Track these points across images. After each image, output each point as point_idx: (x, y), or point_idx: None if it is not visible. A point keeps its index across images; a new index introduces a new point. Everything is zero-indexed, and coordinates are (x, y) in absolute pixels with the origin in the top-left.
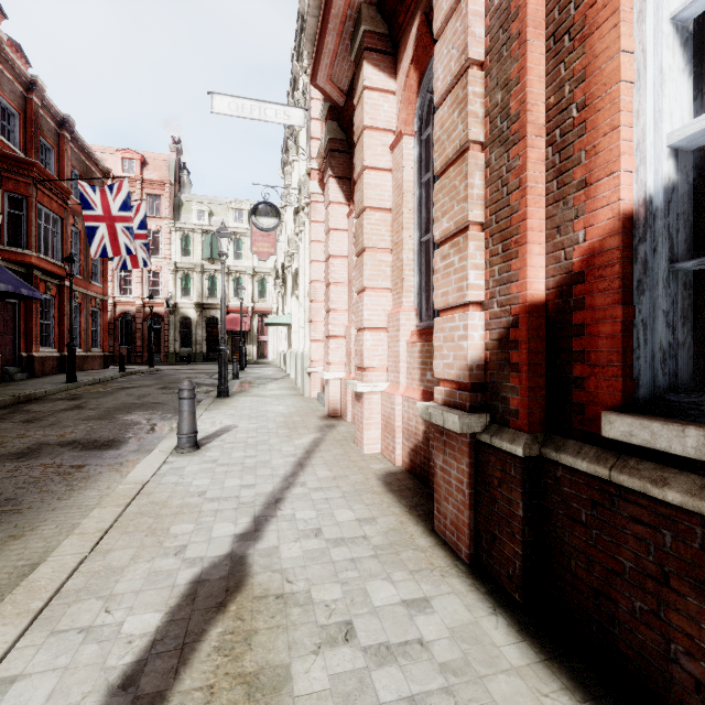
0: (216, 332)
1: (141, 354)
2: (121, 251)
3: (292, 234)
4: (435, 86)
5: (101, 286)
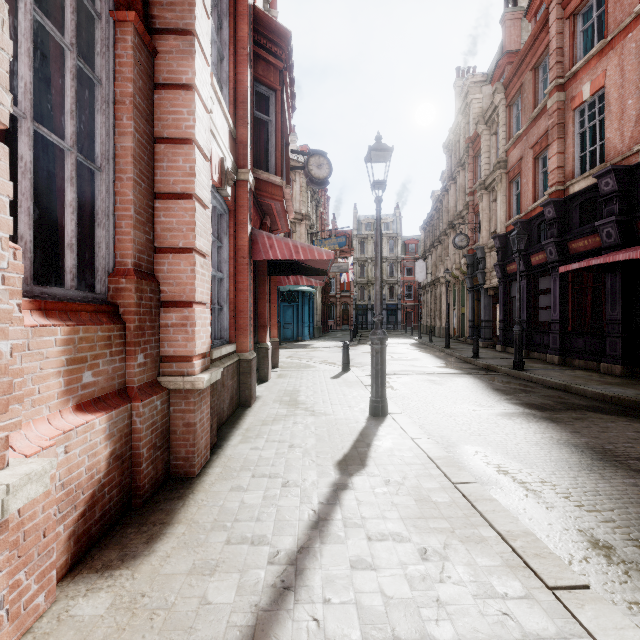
0: None
1: None
2: None
3: None
4: (197, 126)
5: None
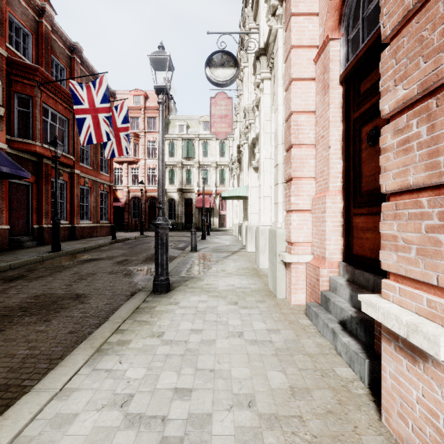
0: (191, 208)
1: (144, 224)
2: (103, 138)
3: (249, 103)
4: None
5: (108, 176)
